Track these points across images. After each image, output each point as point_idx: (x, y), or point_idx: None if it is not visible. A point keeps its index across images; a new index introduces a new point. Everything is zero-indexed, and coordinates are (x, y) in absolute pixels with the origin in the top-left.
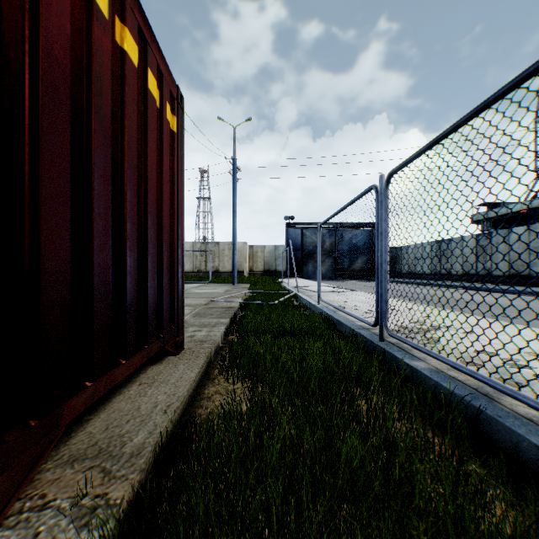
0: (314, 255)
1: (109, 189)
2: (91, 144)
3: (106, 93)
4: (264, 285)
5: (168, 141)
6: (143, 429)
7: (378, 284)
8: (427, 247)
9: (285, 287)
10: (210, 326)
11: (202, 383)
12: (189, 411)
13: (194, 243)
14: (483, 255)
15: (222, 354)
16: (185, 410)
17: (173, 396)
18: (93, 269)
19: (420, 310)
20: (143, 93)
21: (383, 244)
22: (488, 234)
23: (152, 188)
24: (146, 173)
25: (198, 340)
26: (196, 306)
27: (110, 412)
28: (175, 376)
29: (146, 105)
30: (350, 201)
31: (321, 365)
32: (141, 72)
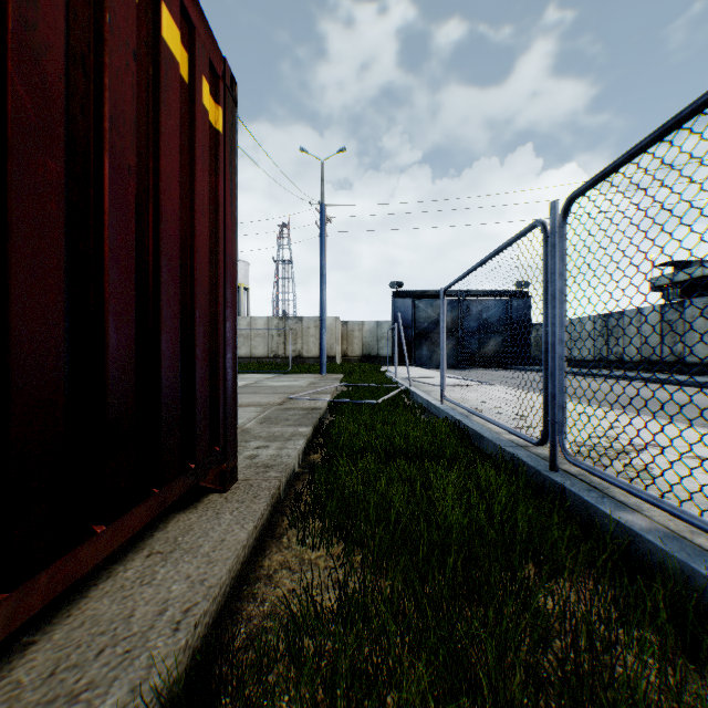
0: (430, 335)
1: (58, 197)
2: (4, 93)
3: (51, 4)
4: (363, 375)
5: (205, 143)
6: (122, 679)
7: (546, 378)
8: (588, 323)
9: (391, 379)
10: (282, 439)
11: (261, 544)
12: (232, 607)
13: (270, 319)
14: (672, 334)
15: (297, 490)
16: (224, 607)
17: (201, 585)
18: (11, 354)
19: (596, 415)
20: (152, 45)
21: (557, 314)
22: (679, 304)
23: (172, 214)
24: (159, 187)
25: (261, 464)
26: (267, 407)
27: (76, 624)
28: (212, 538)
29: (159, 67)
30: (495, 250)
31: (463, 520)
32: (147, 7)
